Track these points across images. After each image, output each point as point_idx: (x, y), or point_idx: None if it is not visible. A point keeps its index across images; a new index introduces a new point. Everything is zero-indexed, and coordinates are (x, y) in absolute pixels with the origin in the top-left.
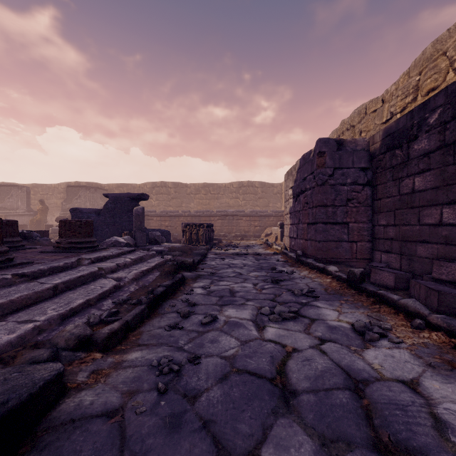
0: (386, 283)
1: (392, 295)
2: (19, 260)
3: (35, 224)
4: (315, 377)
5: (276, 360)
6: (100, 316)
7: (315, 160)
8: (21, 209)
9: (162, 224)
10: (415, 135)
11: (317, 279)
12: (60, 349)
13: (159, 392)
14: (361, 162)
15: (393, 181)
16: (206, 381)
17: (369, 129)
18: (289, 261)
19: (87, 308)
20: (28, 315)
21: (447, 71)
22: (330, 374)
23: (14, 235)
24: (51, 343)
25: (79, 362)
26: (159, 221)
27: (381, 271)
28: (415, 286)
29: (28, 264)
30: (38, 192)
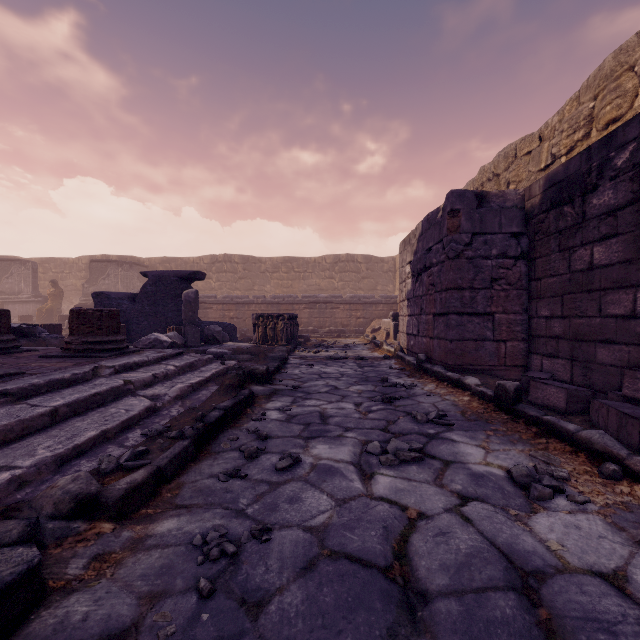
0: (553, 404)
1: (566, 423)
2: (3, 370)
3: (44, 315)
4: (456, 566)
5: (392, 533)
6: (118, 458)
7: (446, 222)
8: (25, 294)
9: (226, 315)
10: (594, 184)
11: (449, 397)
12: (46, 518)
13: (201, 595)
14: (512, 225)
15: (560, 252)
16: (280, 574)
17: (520, 179)
18: (407, 368)
19: (102, 445)
20: (6, 459)
21: (636, 94)
22: (480, 560)
23: (4, 331)
24: (32, 507)
25: (74, 540)
26: (221, 310)
27: (545, 385)
28: (600, 410)
29: (17, 376)
30: (50, 269)
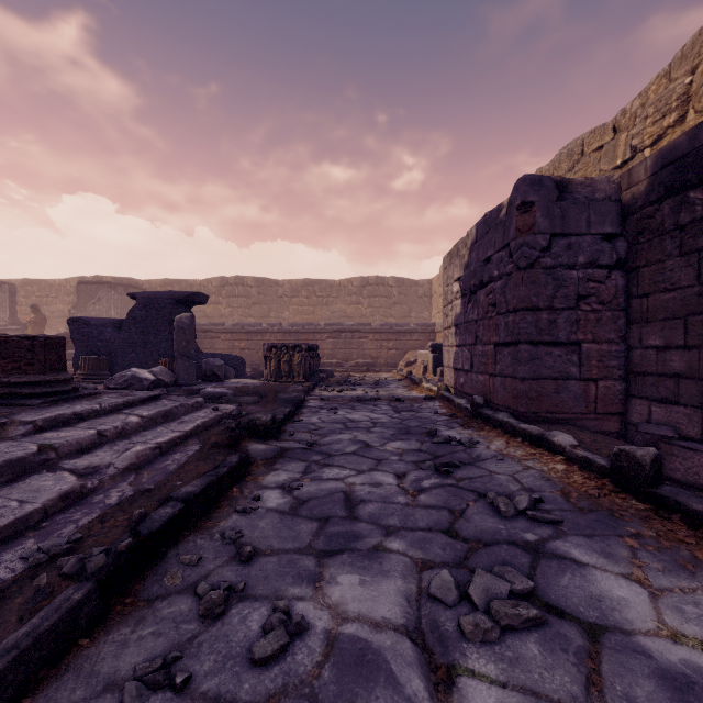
0: None
1: None
2: None
3: None
4: None
5: None
6: None
7: (514, 220)
8: (1, 321)
9: (235, 346)
10: None
11: (532, 463)
12: None
13: None
14: (604, 224)
15: (682, 256)
16: None
17: None
18: (458, 414)
19: None
20: None
21: None
22: None
23: None
24: None
25: None
26: (231, 340)
27: (690, 451)
28: None
29: None
30: (33, 292)
